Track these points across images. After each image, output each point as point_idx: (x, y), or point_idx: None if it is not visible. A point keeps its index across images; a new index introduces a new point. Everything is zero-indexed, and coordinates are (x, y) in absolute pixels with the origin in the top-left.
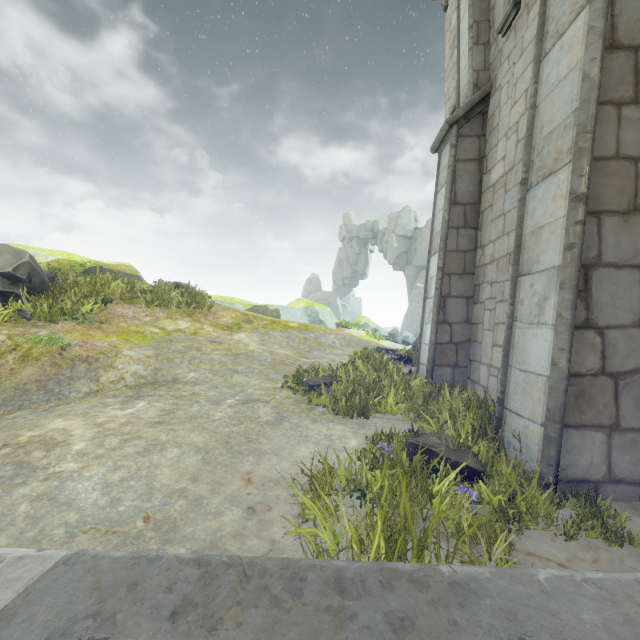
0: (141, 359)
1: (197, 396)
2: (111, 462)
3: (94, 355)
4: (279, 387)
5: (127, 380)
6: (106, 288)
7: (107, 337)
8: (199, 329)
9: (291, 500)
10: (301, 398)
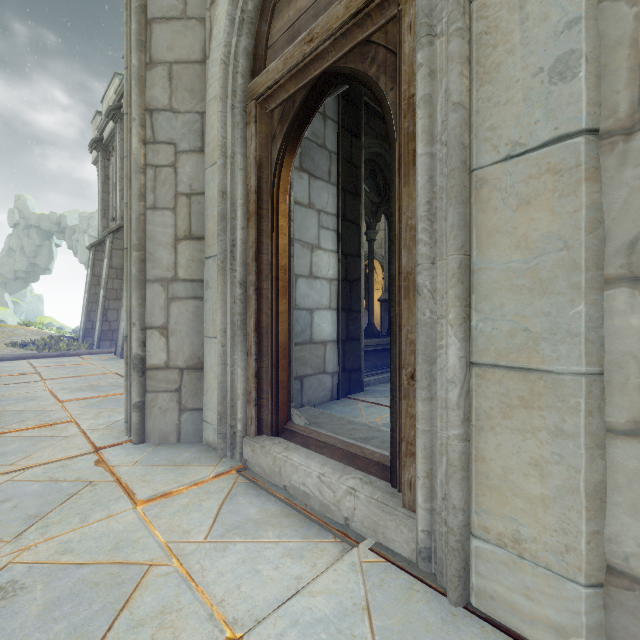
0: None
1: None
2: None
3: None
4: (5, 347)
5: None
6: None
7: None
8: None
9: None
10: (20, 349)
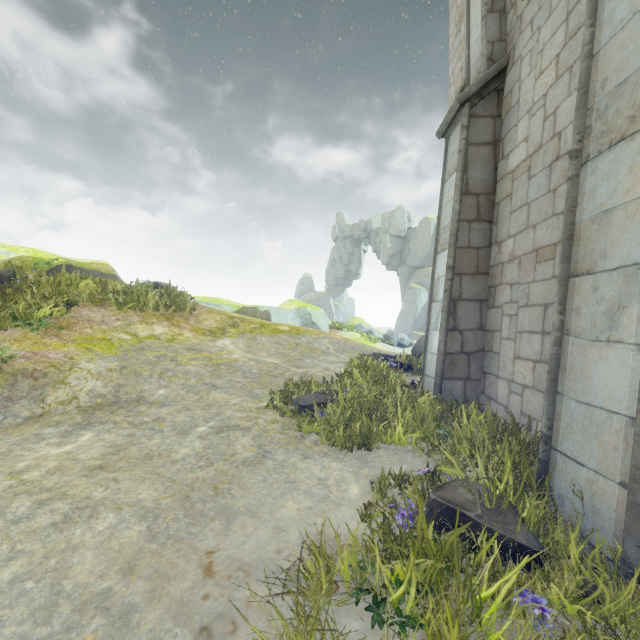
0: (101, 373)
1: (161, 422)
2: (6, 546)
3: (43, 369)
4: (264, 407)
5: (81, 400)
6: (71, 289)
7: (64, 346)
8: (177, 335)
9: (268, 607)
10: (289, 422)
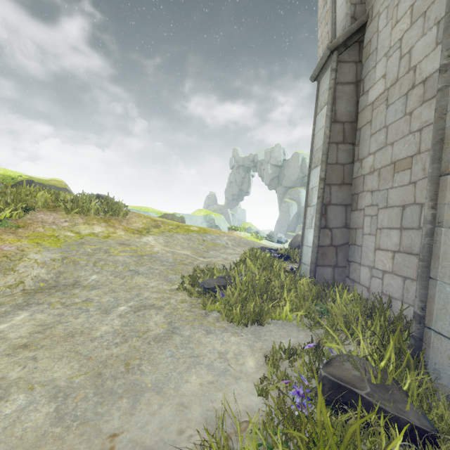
0: (46, 262)
1: (89, 303)
2: None
3: None
4: (176, 289)
5: (26, 284)
6: (29, 197)
7: (18, 241)
8: (112, 233)
9: None
10: (196, 301)
